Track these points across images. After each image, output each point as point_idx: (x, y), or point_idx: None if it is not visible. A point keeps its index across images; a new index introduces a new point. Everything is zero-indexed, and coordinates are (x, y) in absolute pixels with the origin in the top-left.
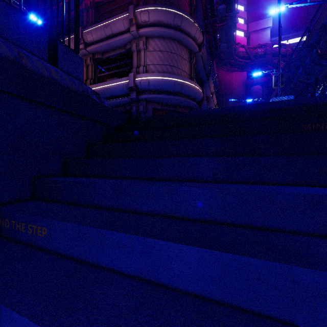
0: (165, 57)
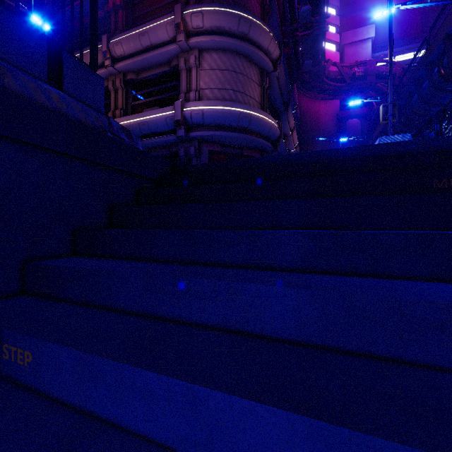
0: (226, 79)
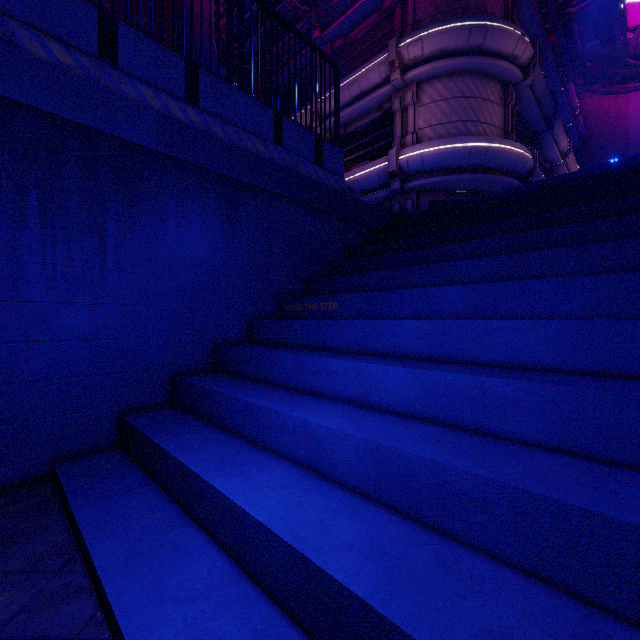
0: (452, 109)
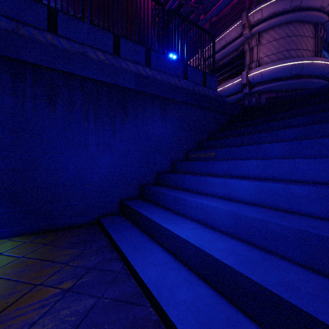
0: (280, 45)
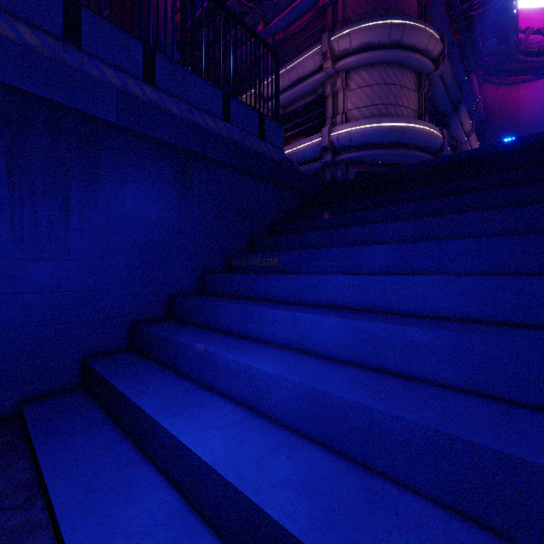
0: (375, 94)
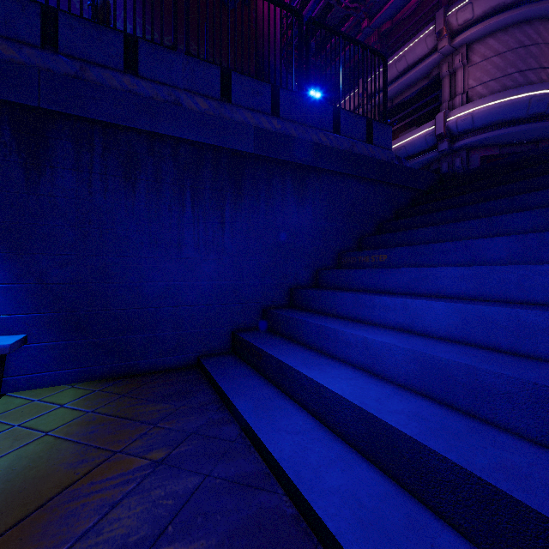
0: (507, 62)
